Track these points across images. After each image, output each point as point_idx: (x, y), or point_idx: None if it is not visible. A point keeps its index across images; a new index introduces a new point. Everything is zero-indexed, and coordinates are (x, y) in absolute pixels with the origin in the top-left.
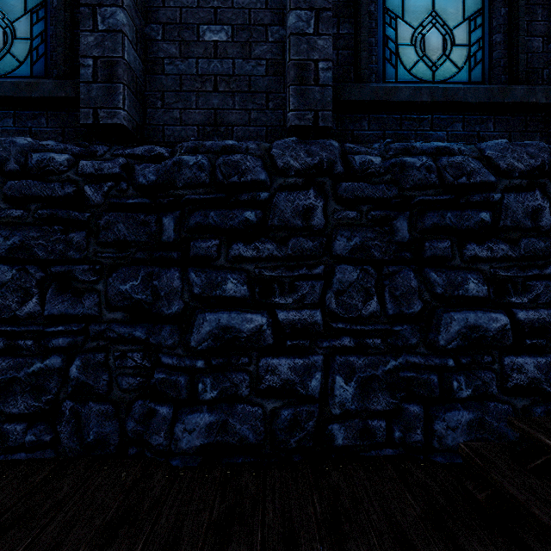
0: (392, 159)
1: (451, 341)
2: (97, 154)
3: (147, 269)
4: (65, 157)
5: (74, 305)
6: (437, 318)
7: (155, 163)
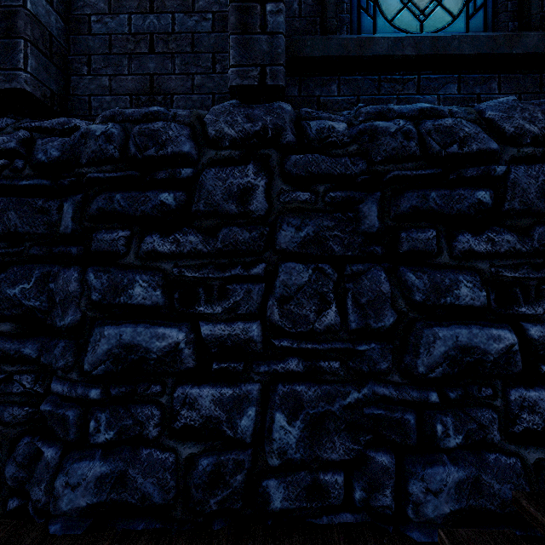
0: (360, 125)
1: (434, 367)
2: None
3: (44, 269)
4: None
5: None
6: (416, 334)
7: (68, 137)
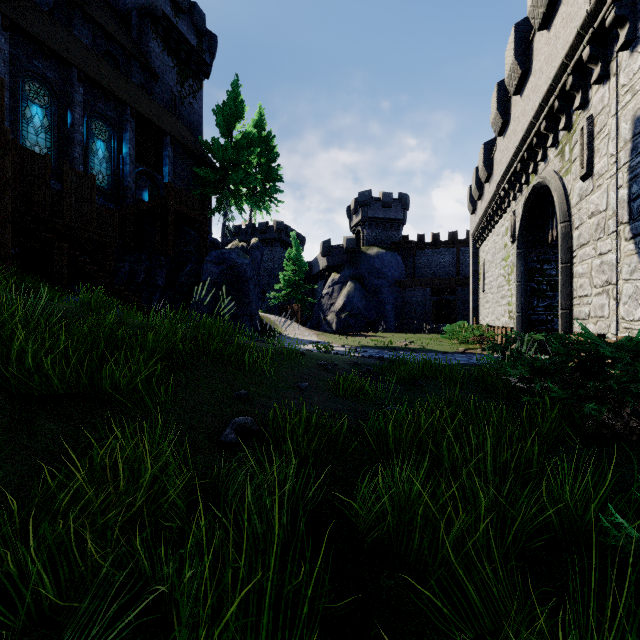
0: None
1: None
2: None
3: None
4: None
5: None
6: None
7: None
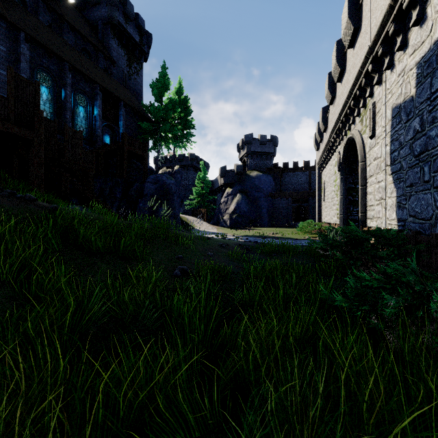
0: None
1: None
2: None
3: None
4: None
5: None
6: None
7: None
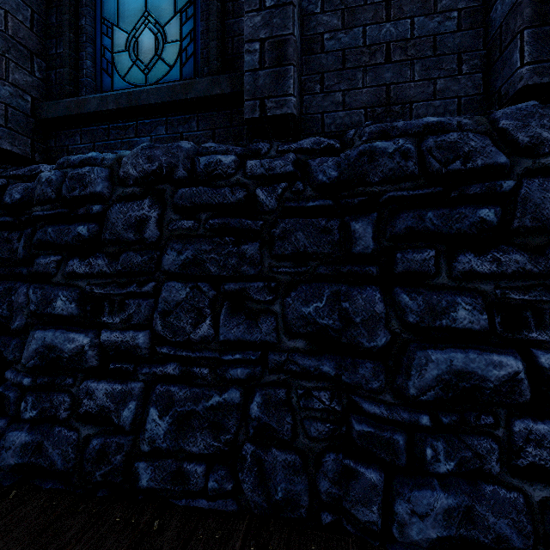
0: None
1: None
2: (261, 152)
3: (332, 288)
4: (232, 159)
5: (250, 329)
6: None
7: (326, 156)
